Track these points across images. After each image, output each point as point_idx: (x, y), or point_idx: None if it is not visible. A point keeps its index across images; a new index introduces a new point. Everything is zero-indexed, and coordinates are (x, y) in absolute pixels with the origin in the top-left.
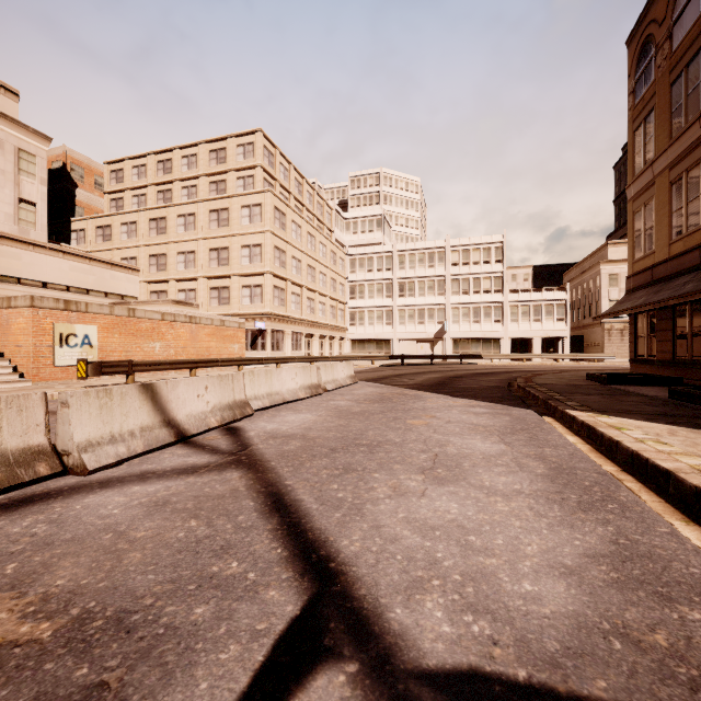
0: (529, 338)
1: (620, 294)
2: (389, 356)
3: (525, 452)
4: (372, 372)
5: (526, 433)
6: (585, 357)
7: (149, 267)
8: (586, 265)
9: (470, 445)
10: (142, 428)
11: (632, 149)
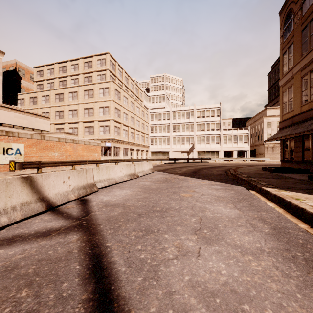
0: (231, 151)
1: (272, 131)
2: (168, 159)
3: (251, 215)
4: (161, 167)
5: (246, 201)
6: (257, 159)
7: (55, 117)
8: (256, 118)
9: (218, 210)
10: (22, 204)
11: (282, 62)
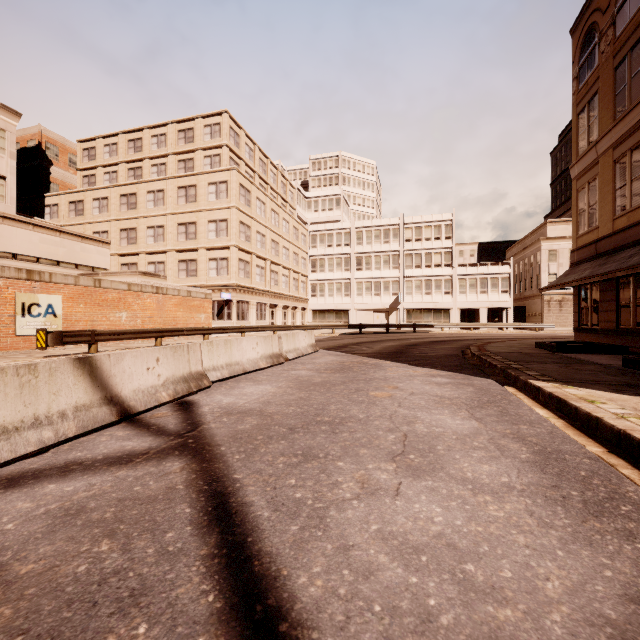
0: (476, 309)
1: (558, 268)
2: (348, 325)
3: (500, 431)
4: (332, 341)
5: (494, 406)
6: (527, 326)
7: (120, 241)
8: (527, 242)
9: (439, 421)
10: (77, 408)
11: (576, 131)
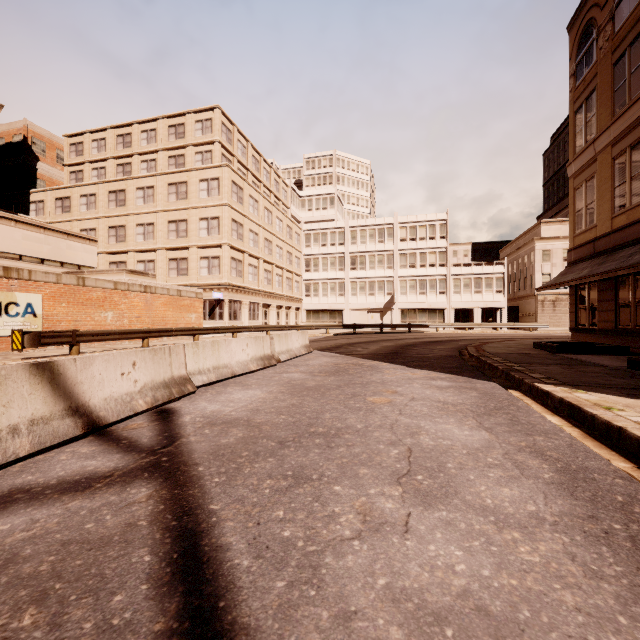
0: (470, 309)
1: (552, 268)
2: (342, 325)
3: (515, 443)
4: (327, 341)
5: (503, 413)
6: (522, 326)
7: (108, 239)
8: (521, 242)
9: (446, 432)
10: (33, 421)
11: (573, 129)
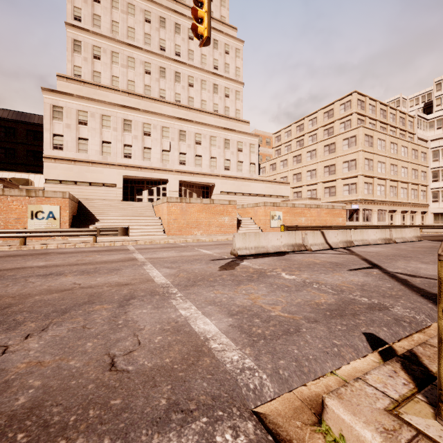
0: None
1: None
2: None
3: None
4: None
5: None
6: None
7: (293, 180)
8: None
9: None
10: (321, 243)
11: None
